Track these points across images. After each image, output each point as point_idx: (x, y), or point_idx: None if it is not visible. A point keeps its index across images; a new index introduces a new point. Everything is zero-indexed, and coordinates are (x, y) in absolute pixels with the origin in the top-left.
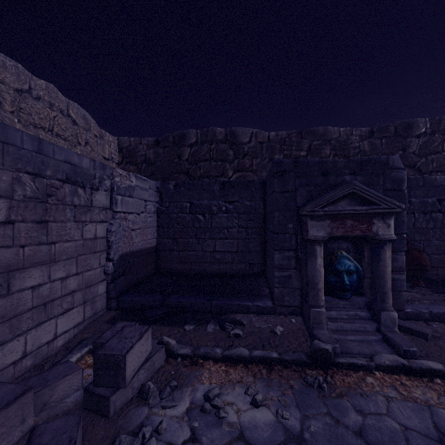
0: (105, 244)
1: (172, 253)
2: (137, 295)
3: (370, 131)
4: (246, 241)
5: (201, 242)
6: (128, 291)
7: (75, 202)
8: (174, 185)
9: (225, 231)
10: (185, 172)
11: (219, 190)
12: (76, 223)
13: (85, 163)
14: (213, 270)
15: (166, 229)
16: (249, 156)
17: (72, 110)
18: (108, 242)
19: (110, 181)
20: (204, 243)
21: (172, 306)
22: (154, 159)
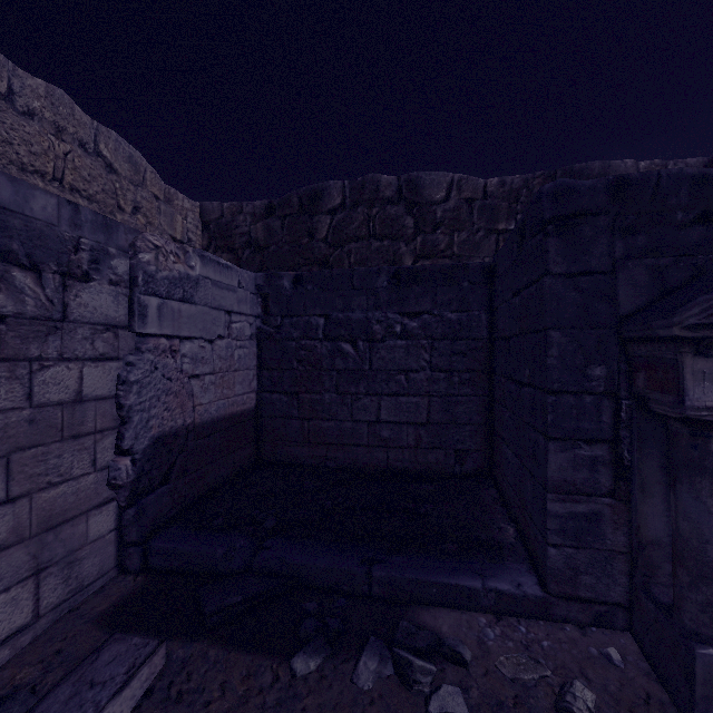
0: (112, 413)
1: (289, 423)
2: (191, 536)
3: (707, 164)
4: (448, 401)
5: (348, 401)
6: (177, 519)
7: (1, 307)
8: (292, 280)
9: (401, 377)
10: (322, 263)
11: (387, 289)
12: (7, 364)
13: (40, 207)
14: (374, 461)
15: (276, 373)
16: (445, 228)
17: (105, 144)
18: (119, 408)
19: (128, 261)
20: (354, 403)
21: (270, 572)
22: (264, 240)
